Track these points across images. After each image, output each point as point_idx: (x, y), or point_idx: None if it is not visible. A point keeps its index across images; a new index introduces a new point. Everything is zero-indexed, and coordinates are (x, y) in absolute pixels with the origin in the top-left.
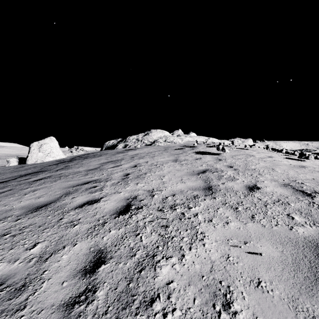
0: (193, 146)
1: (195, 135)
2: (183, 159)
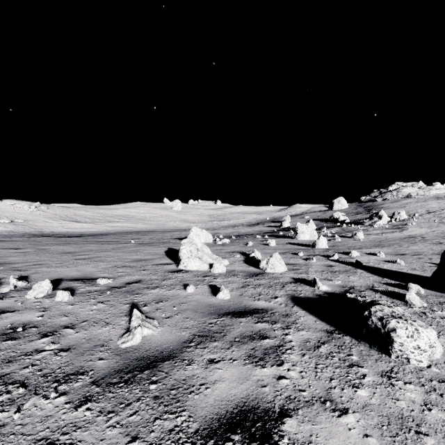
0: (443, 197)
1: (440, 186)
2: (439, 202)
